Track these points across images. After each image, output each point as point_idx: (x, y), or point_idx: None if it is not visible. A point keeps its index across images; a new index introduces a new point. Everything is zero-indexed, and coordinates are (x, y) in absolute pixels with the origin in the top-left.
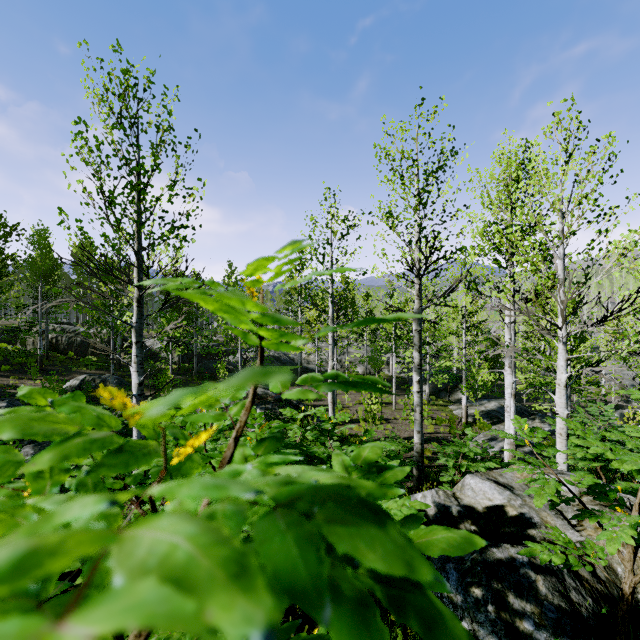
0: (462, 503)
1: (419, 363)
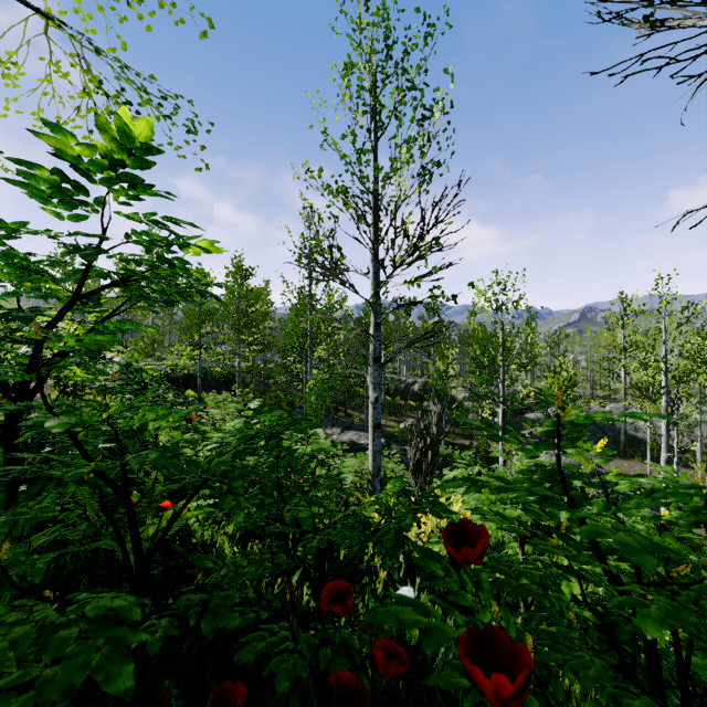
0: None
1: None
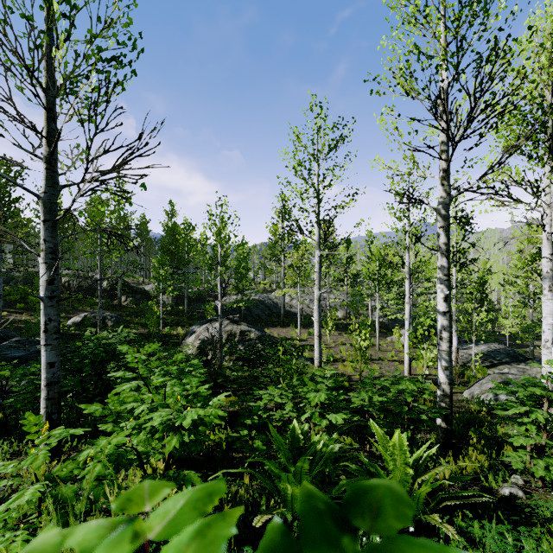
0: None
1: (447, 272)
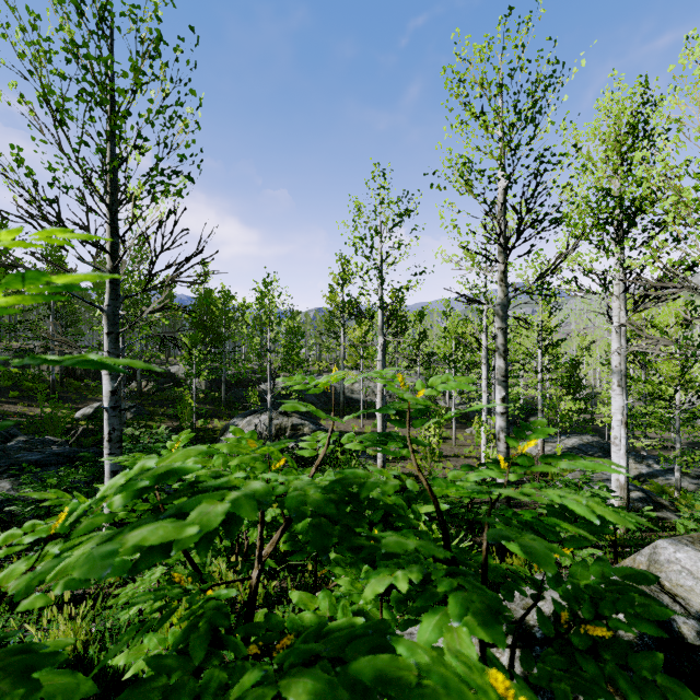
0: (693, 610)
1: (504, 374)
